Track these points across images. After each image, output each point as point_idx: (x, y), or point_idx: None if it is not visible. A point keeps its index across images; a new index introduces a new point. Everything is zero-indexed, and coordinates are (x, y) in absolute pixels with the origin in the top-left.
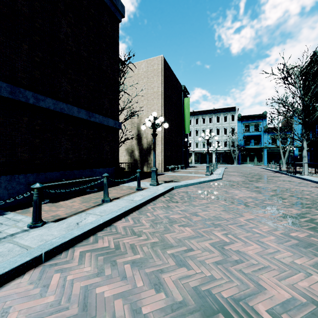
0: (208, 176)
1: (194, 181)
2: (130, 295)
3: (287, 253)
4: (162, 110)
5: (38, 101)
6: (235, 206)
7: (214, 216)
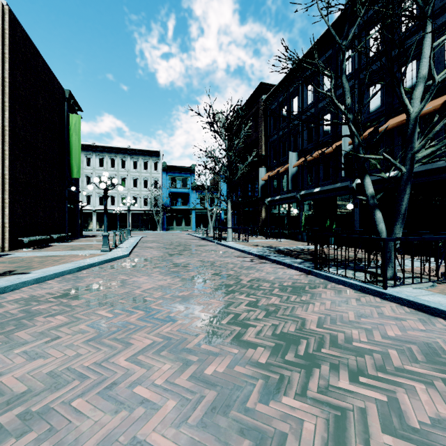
0: (106, 253)
1: (68, 266)
2: None
3: None
4: (4, 118)
5: None
6: (126, 317)
7: (54, 371)
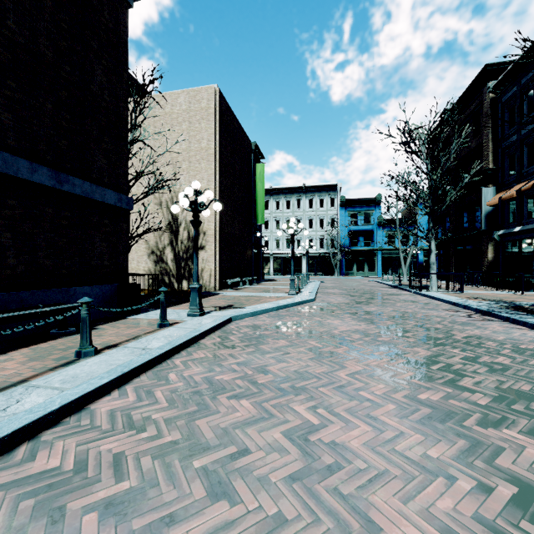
0: (293, 296)
1: (269, 305)
2: None
3: (415, 436)
4: (215, 181)
5: None
6: (333, 349)
7: (297, 371)
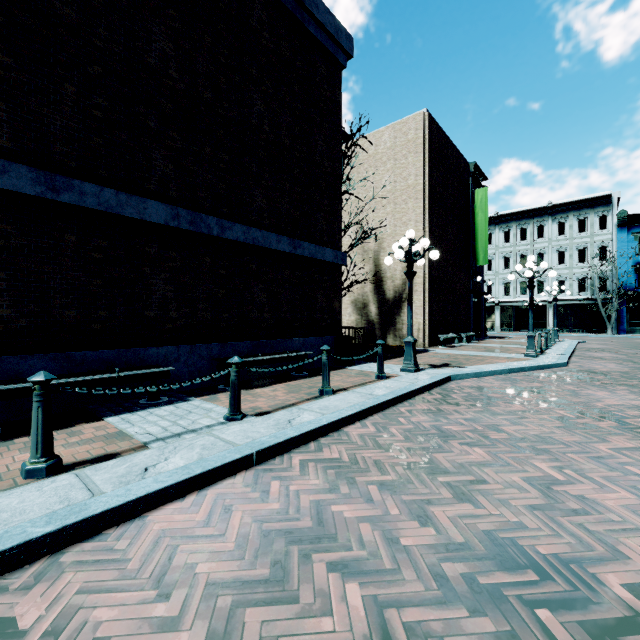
0: (531, 358)
1: (497, 366)
2: (382, 522)
3: None
4: (425, 220)
5: (223, 231)
6: (592, 421)
7: (538, 435)
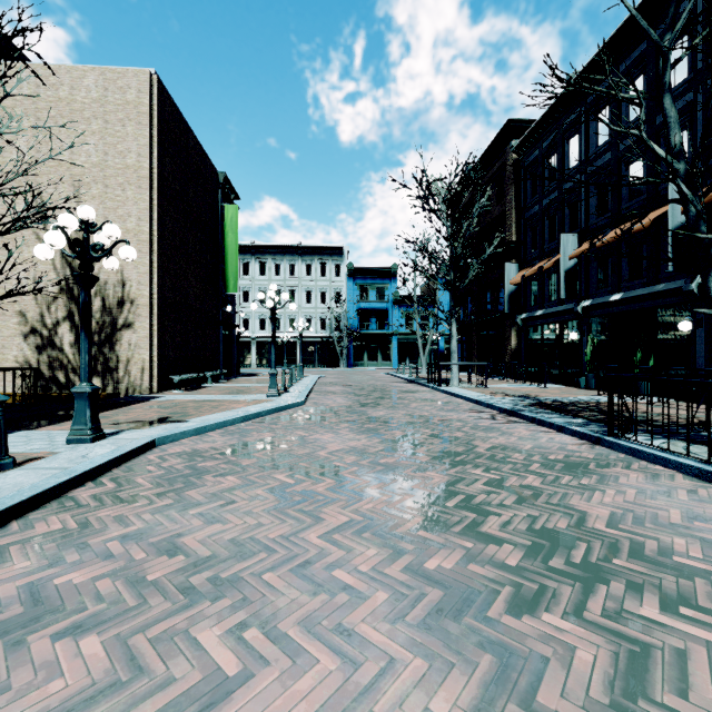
0: (273, 399)
1: (230, 414)
2: None
3: (414, 664)
4: (152, 220)
5: None
6: (311, 485)
7: (236, 539)
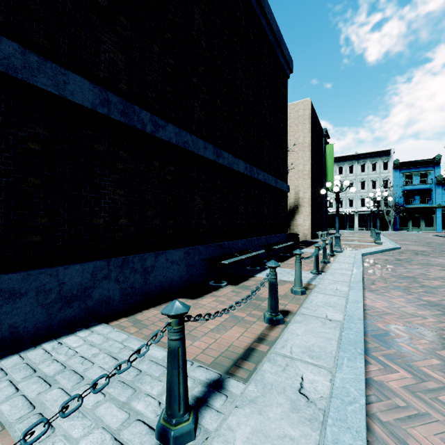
0: (380, 245)
1: (373, 249)
2: None
3: None
4: (309, 164)
5: (257, 175)
6: None
7: None
